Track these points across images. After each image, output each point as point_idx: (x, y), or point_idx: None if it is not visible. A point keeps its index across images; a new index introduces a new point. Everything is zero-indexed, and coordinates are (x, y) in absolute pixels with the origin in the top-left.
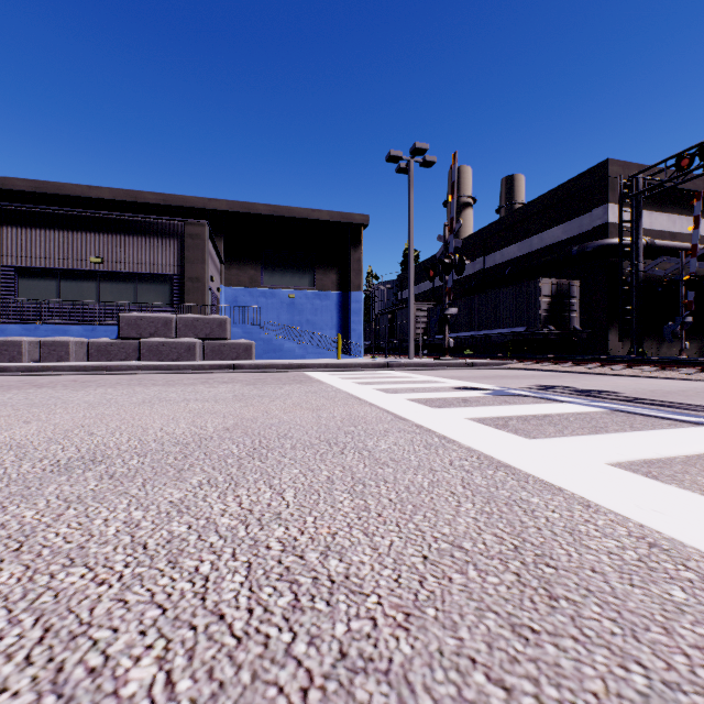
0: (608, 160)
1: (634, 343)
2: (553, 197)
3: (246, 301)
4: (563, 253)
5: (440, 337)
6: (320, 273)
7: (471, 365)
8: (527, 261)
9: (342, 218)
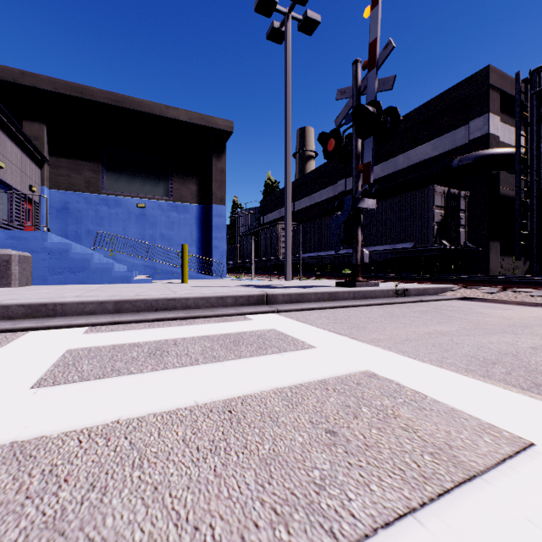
0: (490, 66)
1: (535, 261)
2: (423, 113)
3: (81, 209)
4: (442, 166)
5: (306, 255)
6: (177, 182)
7: (402, 294)
8: (391, 180)
9: (203, 121)
